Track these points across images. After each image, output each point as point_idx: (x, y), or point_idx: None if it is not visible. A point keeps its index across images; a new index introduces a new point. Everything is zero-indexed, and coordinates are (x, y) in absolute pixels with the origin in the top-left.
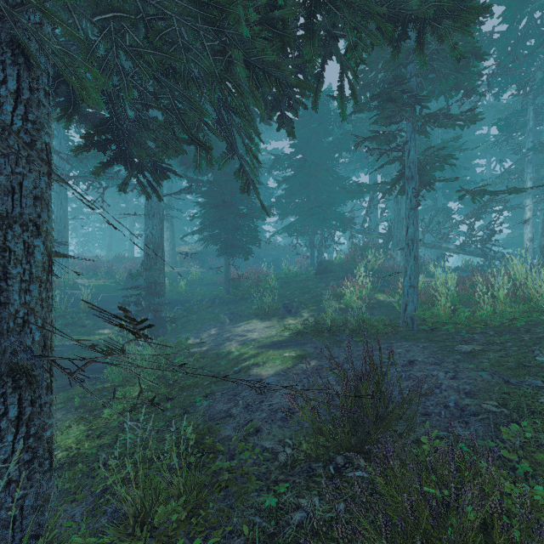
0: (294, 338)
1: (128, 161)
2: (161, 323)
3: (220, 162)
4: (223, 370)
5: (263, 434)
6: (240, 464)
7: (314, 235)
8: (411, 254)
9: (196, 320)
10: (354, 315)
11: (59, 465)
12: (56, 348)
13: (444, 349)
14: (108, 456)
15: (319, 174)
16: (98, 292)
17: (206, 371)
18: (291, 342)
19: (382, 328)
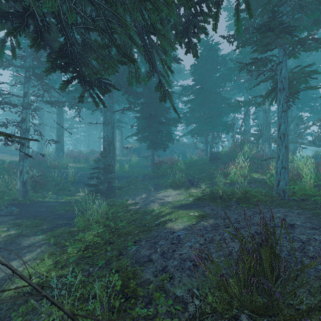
0: (196, 202)
1: (82, 79)
2: (112, 190)
3: (145, 79)
4: (148, 223)
5: (175, 282)
6: (156, 310)
7: (208, 135)
8: (283, 144)
9: (134, 188)
10: (240, 188)
11: (30, 290)
12: (52, 203)
13: (317, 216)
14: (62, 287)
15: (211, 96)
16: (79, 171)
17: (137, 223)
18: (194, 205)
19: (263, 198)
